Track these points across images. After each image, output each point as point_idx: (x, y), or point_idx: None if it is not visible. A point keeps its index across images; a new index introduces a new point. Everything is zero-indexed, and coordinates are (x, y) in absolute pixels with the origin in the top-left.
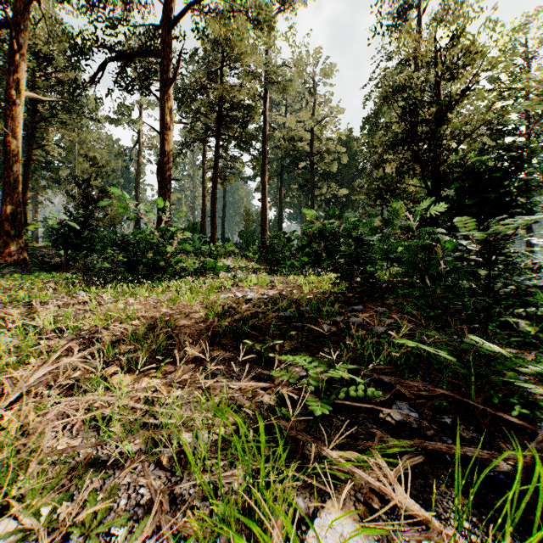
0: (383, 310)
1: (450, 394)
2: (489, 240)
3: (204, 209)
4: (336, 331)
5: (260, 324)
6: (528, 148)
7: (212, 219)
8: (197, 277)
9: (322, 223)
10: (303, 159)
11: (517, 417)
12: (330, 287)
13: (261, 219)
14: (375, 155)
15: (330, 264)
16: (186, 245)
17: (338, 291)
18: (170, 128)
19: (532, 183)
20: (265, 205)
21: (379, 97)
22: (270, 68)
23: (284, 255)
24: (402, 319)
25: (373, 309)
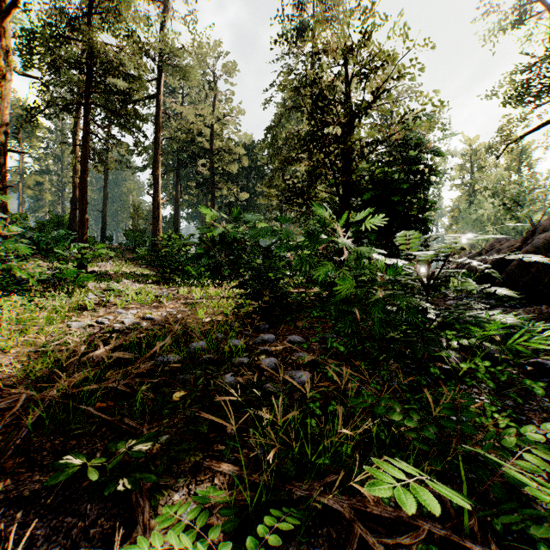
0: (300, 339)
1: (443, 534)
2: (426, 261)
3: (74, 199)
4: (244, 383)
5: (121, 386)
6: (430, 165)
7: (81, 211)
8: (43, 293)
9: (224, 226)
10: (202, 156)
11: (524, 543)
12: (233, 305)
13: (153, 217)
14: (276, 162)
15: (233, 279)
16: (22, 246)
17: (243, 311)
18: (6, 76)
19: (430, 201)
20: (158, 201)
21: (289, 86)
22: (163, 44)
23: (179, 261)
24: (327, 357)
25: (287, 337)
